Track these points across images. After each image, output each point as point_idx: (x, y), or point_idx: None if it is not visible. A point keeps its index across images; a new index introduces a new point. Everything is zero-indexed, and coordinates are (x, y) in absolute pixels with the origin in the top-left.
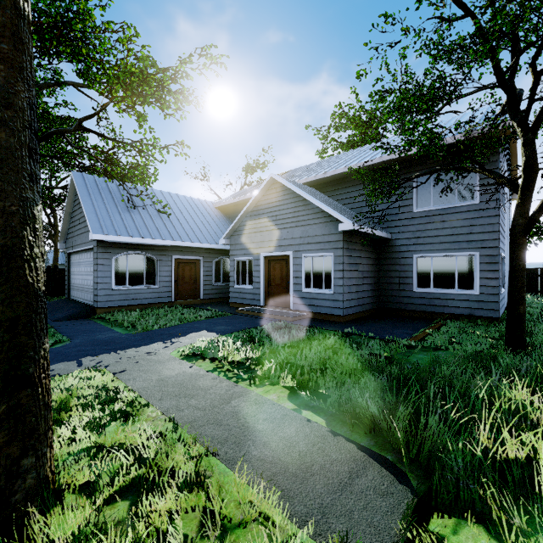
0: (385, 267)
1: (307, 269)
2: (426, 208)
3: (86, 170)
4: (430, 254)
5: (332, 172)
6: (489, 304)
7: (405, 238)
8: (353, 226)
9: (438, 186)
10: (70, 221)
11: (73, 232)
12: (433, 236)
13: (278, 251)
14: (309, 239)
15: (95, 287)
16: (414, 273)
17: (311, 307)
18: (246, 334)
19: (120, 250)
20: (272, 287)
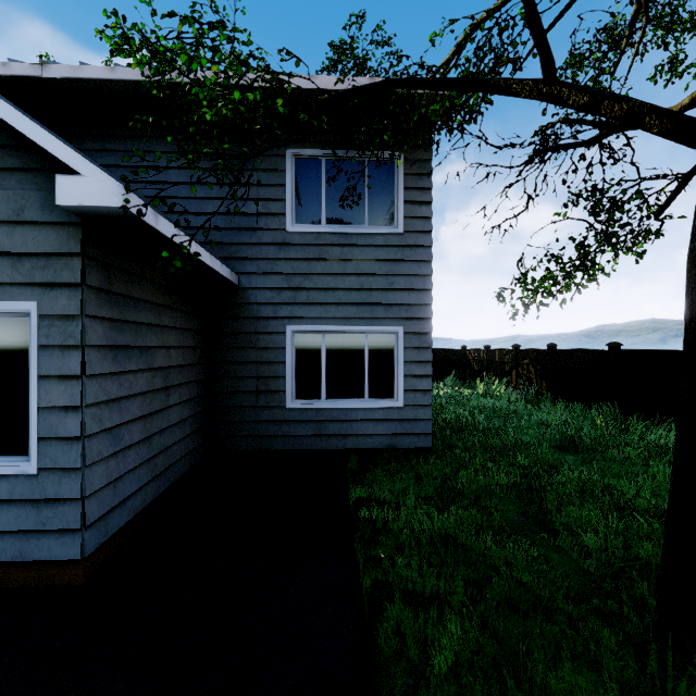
0: (225, 354)
1: None
2: (313, 226)
3: None
4: (321, 326)
5: (68, 69)
6: (418, 424)
7: (269, 288)
8: (124, 192)
9: (335, 185)
10: None
11: None
12: (327, 288)
13: None
14: None
15: None
16: (289, 368)
17: None
18: None
19: None
20: None
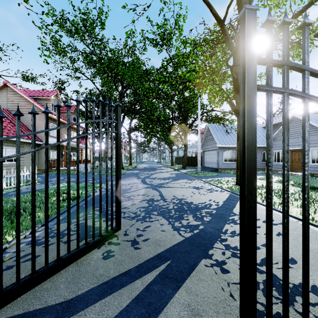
0: None
1: (313, 155)
2: None
3: (208, 121)
4: None
5: None
6: None
7: None
8: None
9: None
10: (205, 140)
11: (206, 144)
12: None
13: (297, 147)
14: (313, 141)
15: (218, 162)
16: None
17: (315, 171)
18: (279, 177)
19: (225, 149)
20: (293, 163)
